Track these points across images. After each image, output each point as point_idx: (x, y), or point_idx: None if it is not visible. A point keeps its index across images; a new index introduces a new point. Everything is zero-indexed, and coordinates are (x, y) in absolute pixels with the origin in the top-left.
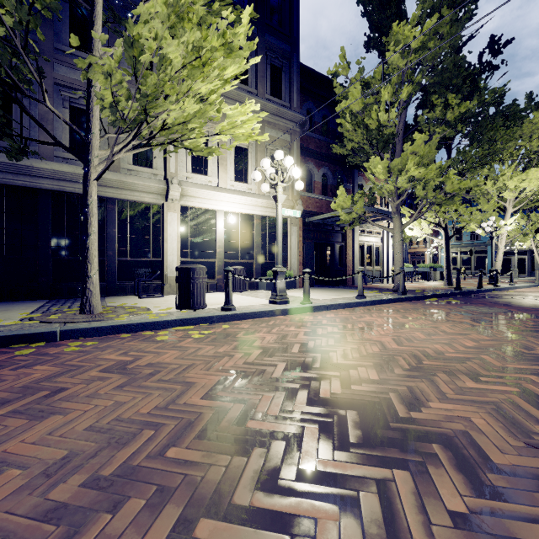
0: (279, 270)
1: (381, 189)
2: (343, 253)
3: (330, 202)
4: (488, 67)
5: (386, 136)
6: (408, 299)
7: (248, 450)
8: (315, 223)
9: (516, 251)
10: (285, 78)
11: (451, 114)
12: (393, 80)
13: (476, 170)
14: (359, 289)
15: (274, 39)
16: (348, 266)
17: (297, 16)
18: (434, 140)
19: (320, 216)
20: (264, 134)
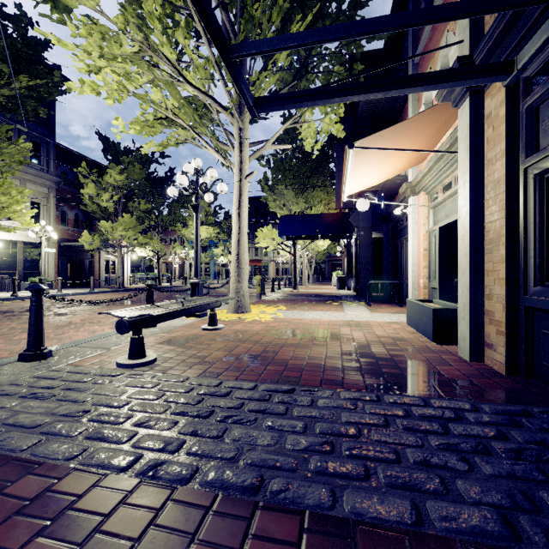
0: (43, 278)
1: (107, 237)
2: (92, 266)
3: (81, 232)
4: (170, 180)
5: (109, 212)
6: (121, 291)
7: (46, 306)
8: (69, 246)
9: (221, 264)
10: (44, 150)
11: (142, 207)
12: (110, 190)
13: (174, 224)
14: (91, 286)
15: (35, 125)
16: (96, 274)
17: (54, 112)
18: (134, 217)
19: (72, 243)
20: (38, 224)
